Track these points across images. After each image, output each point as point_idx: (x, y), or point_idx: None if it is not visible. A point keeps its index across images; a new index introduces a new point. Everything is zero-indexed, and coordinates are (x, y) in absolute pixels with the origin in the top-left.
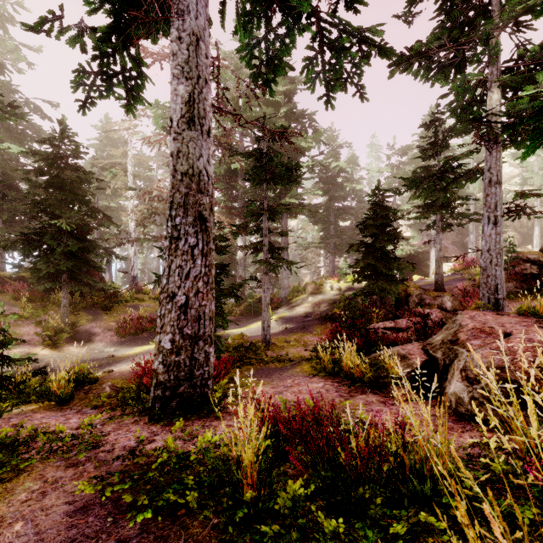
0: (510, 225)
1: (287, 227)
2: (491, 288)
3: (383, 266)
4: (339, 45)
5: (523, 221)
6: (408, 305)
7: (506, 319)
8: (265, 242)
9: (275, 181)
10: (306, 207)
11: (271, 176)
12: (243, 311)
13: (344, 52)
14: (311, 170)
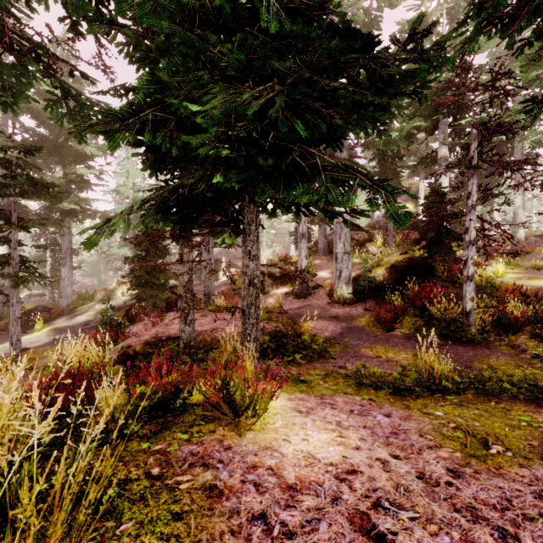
0: (279, 241)
1: (70, 232)
2: (207, 294)
3: (153, 277)
4: (80, 101)
5: (284, 239)
6: (177, 307)
7: (196, 315)
8: (15, 255)
9: (23, 197)
10: (97, 212)
11: (21, 189)
12: (5, 326)
13: (86, 108)
14: (99, 177)
